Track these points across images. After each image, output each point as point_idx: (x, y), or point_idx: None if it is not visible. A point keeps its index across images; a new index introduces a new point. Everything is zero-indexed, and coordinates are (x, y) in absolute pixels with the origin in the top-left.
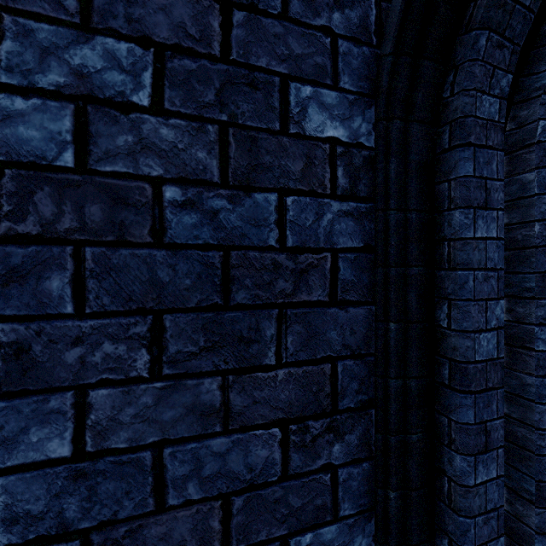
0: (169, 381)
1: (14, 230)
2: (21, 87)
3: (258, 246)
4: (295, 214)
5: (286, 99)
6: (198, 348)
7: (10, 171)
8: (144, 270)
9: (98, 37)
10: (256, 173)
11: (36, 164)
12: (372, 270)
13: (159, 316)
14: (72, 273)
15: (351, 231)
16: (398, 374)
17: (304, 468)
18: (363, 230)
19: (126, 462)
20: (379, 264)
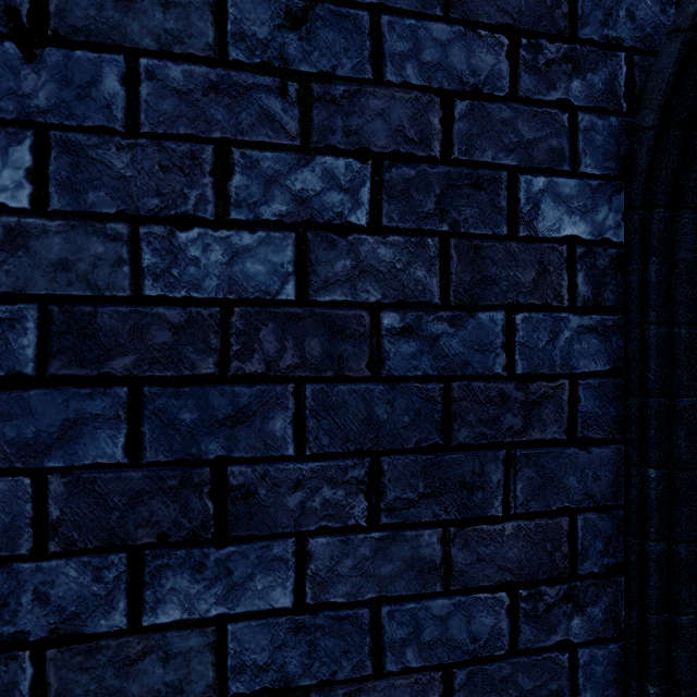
0: (387, 531)
1: (242, 370)
2: (248, 221)
3: (482, 375)
4: (525, 334)
5: (514, 196)
6: (417, 495)
7: (239, 310)
8: (362, 407)
9: (317, 158)
10: (480, 289)
11: (261, 299)
12: (621, 398)
13: (377, 458)
14: (293, 412)
15: (594, 351)
16: (661, 535)
17: (536, 643)
18: (610, 349)
19: (344, 619)
20: (632, 393)
